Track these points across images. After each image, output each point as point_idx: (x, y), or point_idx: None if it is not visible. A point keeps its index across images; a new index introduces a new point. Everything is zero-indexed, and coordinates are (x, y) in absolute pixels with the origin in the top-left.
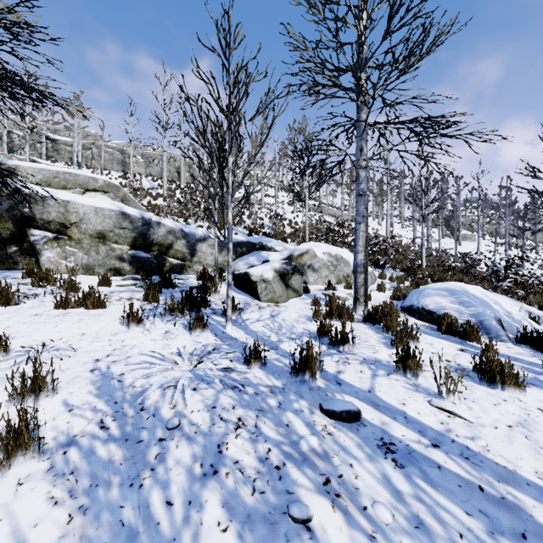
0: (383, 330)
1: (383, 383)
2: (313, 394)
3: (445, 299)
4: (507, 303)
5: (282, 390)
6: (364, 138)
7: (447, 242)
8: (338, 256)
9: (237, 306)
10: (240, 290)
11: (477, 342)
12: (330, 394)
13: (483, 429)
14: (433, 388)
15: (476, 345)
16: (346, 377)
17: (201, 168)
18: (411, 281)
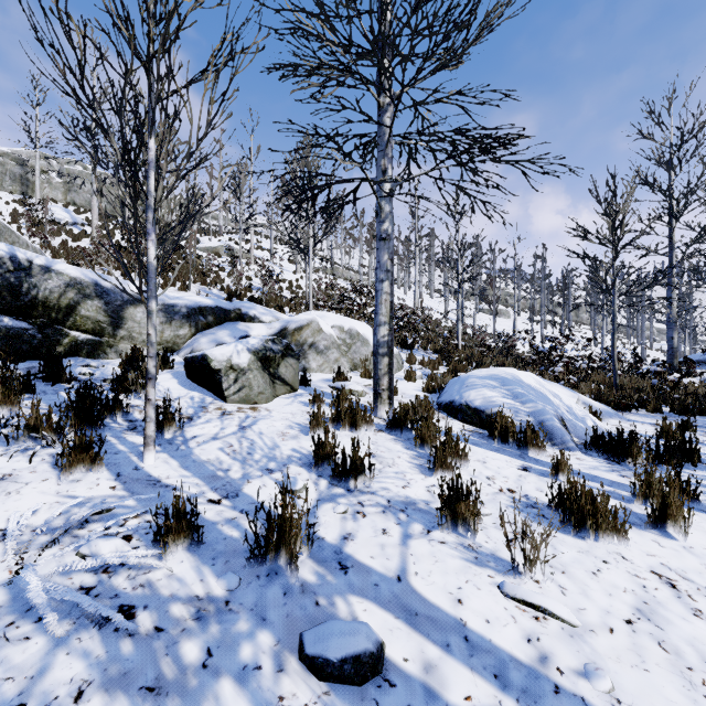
0: (416, 443)
1: (422, 552)
2: (289, 608)
3: (495, 391)
4: (563, 394)
5: (224, 607)
6: (388, 155)
7: (482, 318)
8: (354, 332)
9: (181, 413)
10: (196, 384)
11: (541, 454)
12: (324, 602)
13: (595, 640)
14: (500, 551)
15: (541, 459)
16: (358, 550)
17: (99, 160)
18: (446, 365)
